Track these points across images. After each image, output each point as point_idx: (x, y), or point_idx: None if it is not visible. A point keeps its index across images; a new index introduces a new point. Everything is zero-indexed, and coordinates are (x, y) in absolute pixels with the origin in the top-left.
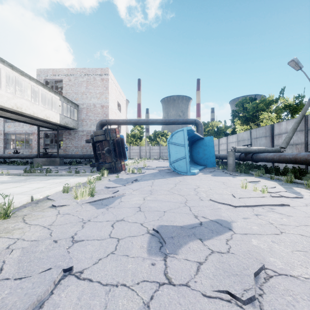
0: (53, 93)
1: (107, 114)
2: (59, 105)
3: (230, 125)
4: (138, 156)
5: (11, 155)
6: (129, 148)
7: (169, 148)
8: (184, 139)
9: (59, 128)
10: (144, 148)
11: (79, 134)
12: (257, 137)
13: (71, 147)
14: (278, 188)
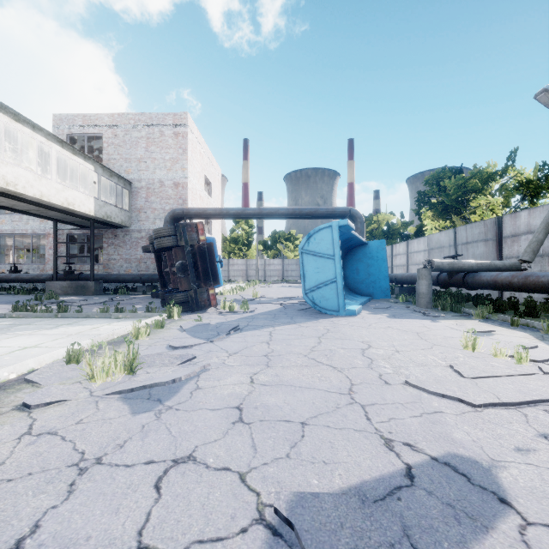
0: (81, 158)
1: (185, 198)
2: (96, 183)
3: (412, 221)
4: (244, 276)
5: (5, 276)
6: (227, 262)
7: (303, 263)
8: (334, 244)
9: (95, 225)
10: (255, 263)
11: (132, 236)
12: (468, 241)
13: (118, 260)
14: (542, 347)
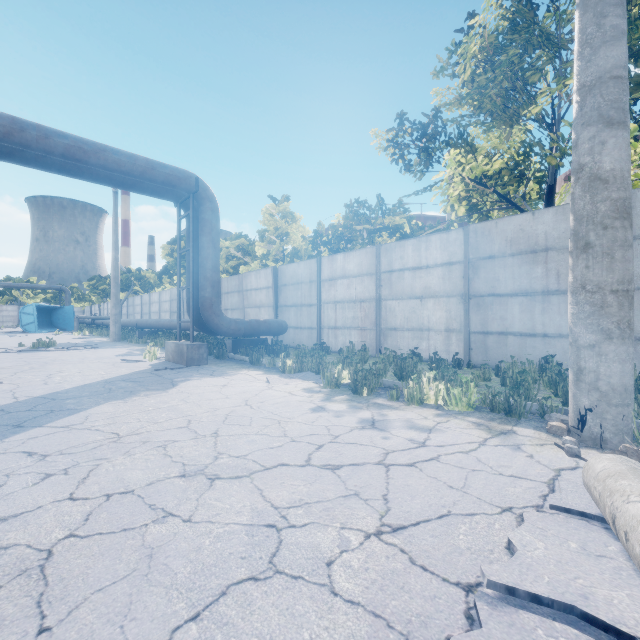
0: None
1: None
2: None
3: None
4: None
5: None
6: None
7: (22, 316)
8: (34, 311)
9: None
10: None
11: None
12: None
13: None
14: None
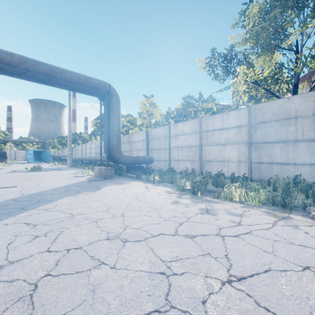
0: None
1: None
2: None
3: None
4: None
5: None
6: None
7: (27, 155)
8: (32, 152)
9: None
10: (9, 152)
11: None
12: None
13: None
14: None
